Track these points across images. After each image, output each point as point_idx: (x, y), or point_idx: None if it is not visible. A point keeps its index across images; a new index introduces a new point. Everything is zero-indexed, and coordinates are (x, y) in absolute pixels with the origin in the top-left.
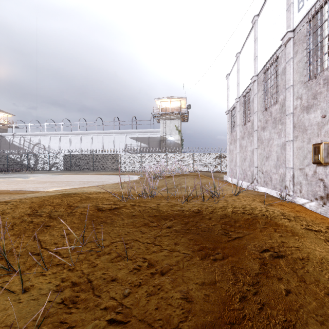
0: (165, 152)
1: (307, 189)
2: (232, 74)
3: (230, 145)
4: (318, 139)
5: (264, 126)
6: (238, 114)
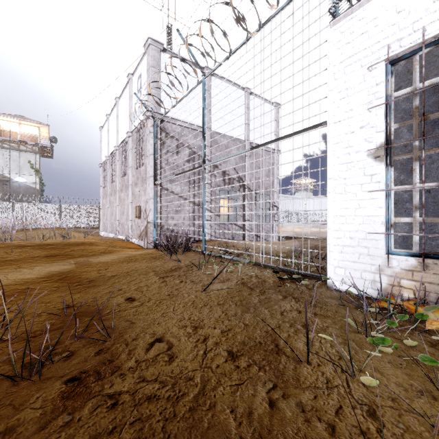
0: (9, 200)
1: (136, 233)
2: (104, 129)
3: (103, 199)
4: (139, 204)
5: (122, 189)
6: (108, 171)
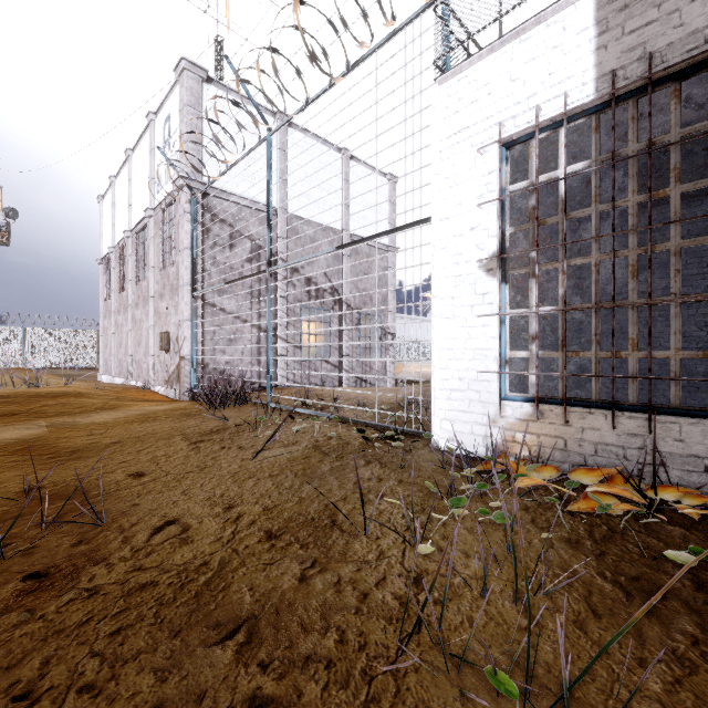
0: None
1: (162, 376)
2: (107, 200)
3: (105, 319)
4: (166, 328)
5: (138, 303)
6: (113, 272)
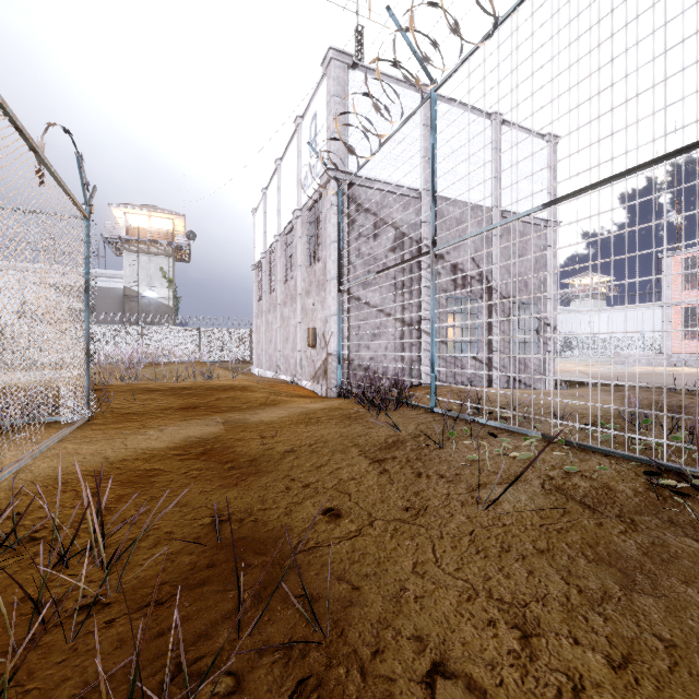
0: (138, 323)
1: (308, 371)
2: (259, 211)
3: (257, 318)
4: (312, 324)
5: (285, 301)
6: (264, 276)
